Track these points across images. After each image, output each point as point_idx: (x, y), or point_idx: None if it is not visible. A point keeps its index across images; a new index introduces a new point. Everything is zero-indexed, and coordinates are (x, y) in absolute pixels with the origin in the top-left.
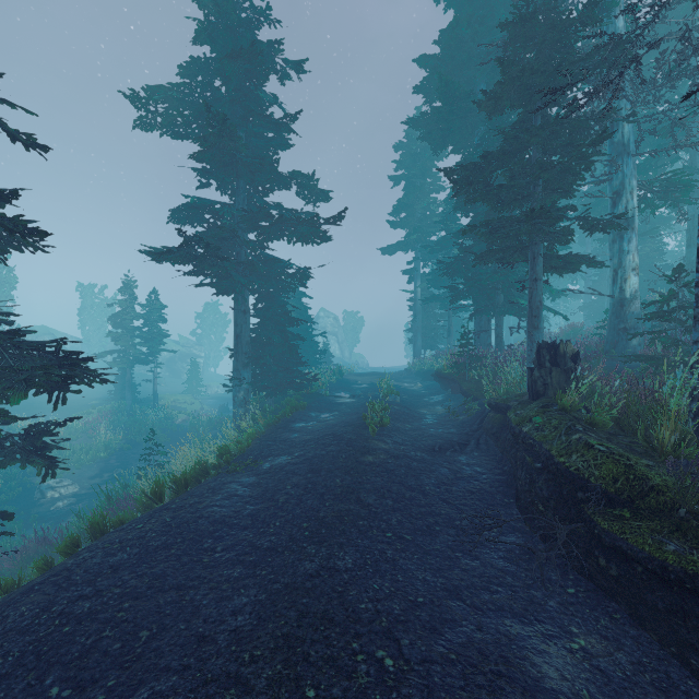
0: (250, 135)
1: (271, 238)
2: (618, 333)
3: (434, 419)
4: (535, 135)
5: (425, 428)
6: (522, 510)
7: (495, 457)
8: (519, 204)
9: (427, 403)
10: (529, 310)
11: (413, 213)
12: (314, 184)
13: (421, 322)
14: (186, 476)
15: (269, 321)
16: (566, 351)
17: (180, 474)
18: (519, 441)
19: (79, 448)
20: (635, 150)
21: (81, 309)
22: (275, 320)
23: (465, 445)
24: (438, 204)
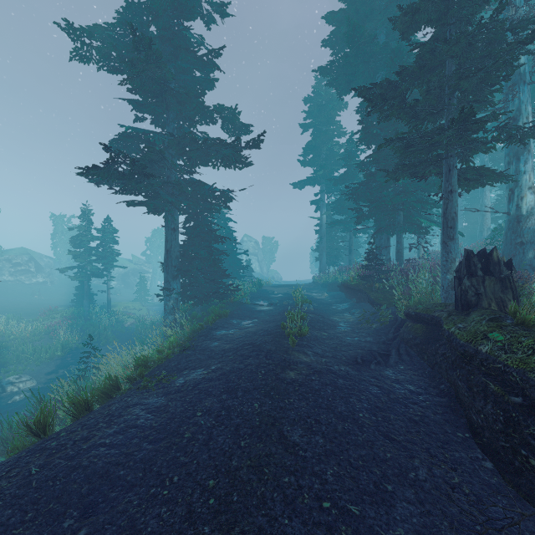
0: (179, 71)
1: (198, 164)
2: (515, 247)
3: (347, 327)
4: (455, 44)
5: (341, 336)
6: (489, 454)
7: (423, 371)
8: (433, 119)
9: (336, 310)
10: (444, 221)
11: (319, 154)
12: (236, 116)
13: (325, 243)
14: (86, 397)
15: (196, 238)
16: (500, 258)
17: (79, 395)
18: (473, 362)
19: (40, 348)
20: (529, 79)
21: (53, 234)
22: (202, 237)
23: (387, 355)
24: (340, 146)
